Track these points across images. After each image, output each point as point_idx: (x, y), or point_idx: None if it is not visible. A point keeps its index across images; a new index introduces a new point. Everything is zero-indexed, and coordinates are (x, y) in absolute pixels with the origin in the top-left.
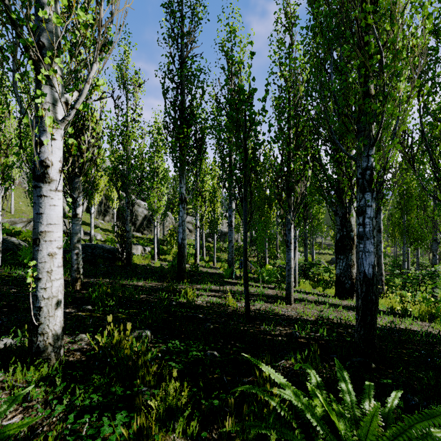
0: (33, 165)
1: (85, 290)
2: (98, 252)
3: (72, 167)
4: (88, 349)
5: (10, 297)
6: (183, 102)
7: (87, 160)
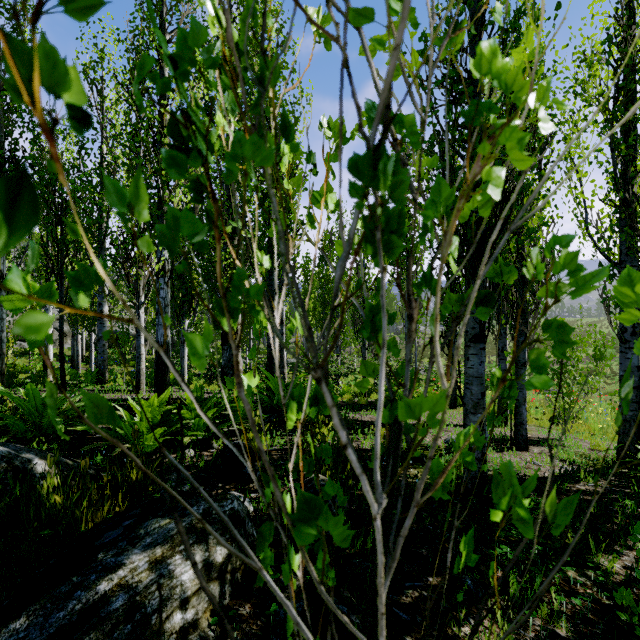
0: None
1: None
2: None
3: None
4: None
5: None
6: None
7: None
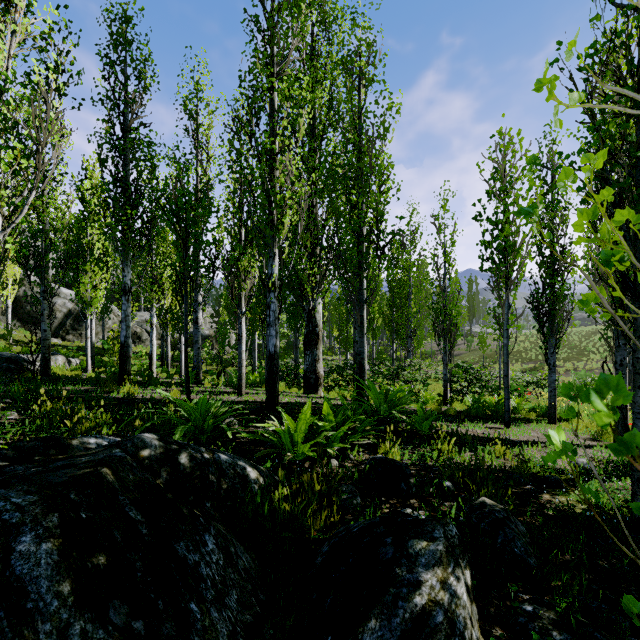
0: None
1: None
2: None
3: None
4: (21, 418)
5: None
6: (127, 176)
7: None
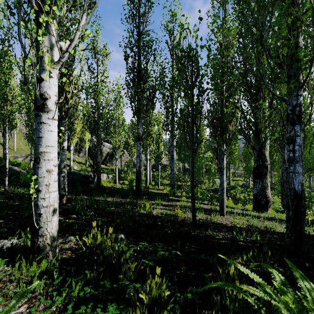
0: (34, 97)
1: (70, 203)
2: (76, 177)
3: (60, 111)
4: (76, 248)
5: (15, 208)
6: (140, 65)
7: (71, 106)
